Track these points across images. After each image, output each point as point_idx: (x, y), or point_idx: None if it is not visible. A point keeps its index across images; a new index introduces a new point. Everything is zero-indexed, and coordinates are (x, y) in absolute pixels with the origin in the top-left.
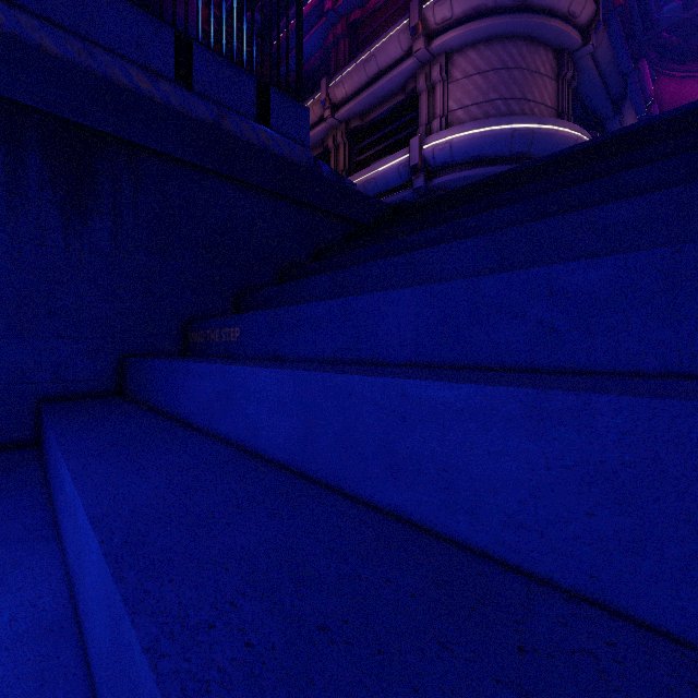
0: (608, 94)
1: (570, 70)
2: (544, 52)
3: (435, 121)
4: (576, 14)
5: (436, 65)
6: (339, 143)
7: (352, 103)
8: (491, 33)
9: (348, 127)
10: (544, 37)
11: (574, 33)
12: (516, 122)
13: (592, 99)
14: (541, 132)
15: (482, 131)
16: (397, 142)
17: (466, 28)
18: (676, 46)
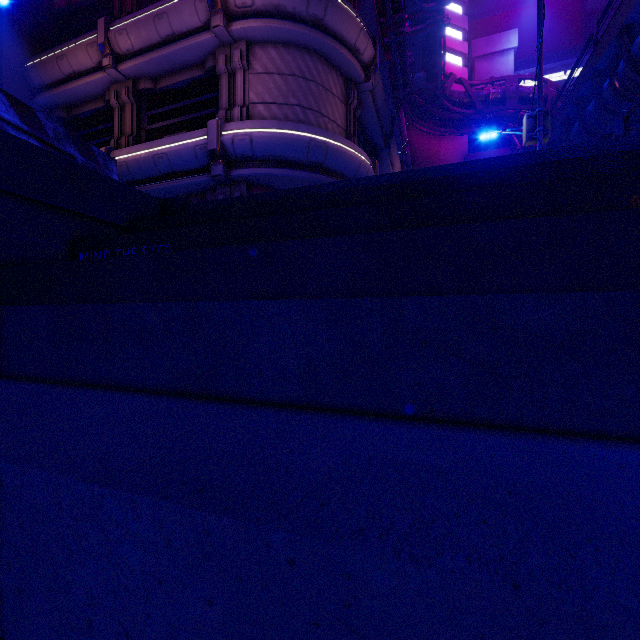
0: (381, 129)
1: (356, 99)
2: (336, 75)
3: (236, 109)
4: (360, 51)
5: (237, 50)
6: (125, 102)
7: (140, 59)
8: (290, 38)
9: (136, 86)
10: (336, 61)
11: (359, 67)
12: (313, 132)
13: (371, 130)
14: (334, 148)
15: (282, 132)
16: (196, 120)
17: (266, 23)
18: (422, 107)
